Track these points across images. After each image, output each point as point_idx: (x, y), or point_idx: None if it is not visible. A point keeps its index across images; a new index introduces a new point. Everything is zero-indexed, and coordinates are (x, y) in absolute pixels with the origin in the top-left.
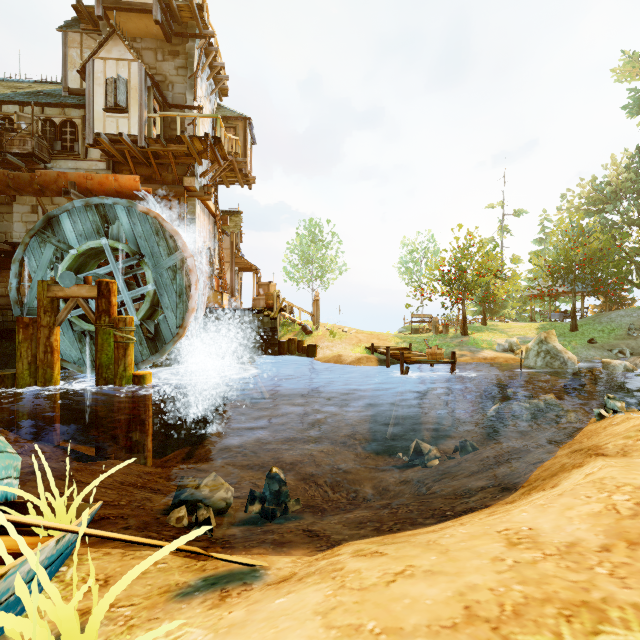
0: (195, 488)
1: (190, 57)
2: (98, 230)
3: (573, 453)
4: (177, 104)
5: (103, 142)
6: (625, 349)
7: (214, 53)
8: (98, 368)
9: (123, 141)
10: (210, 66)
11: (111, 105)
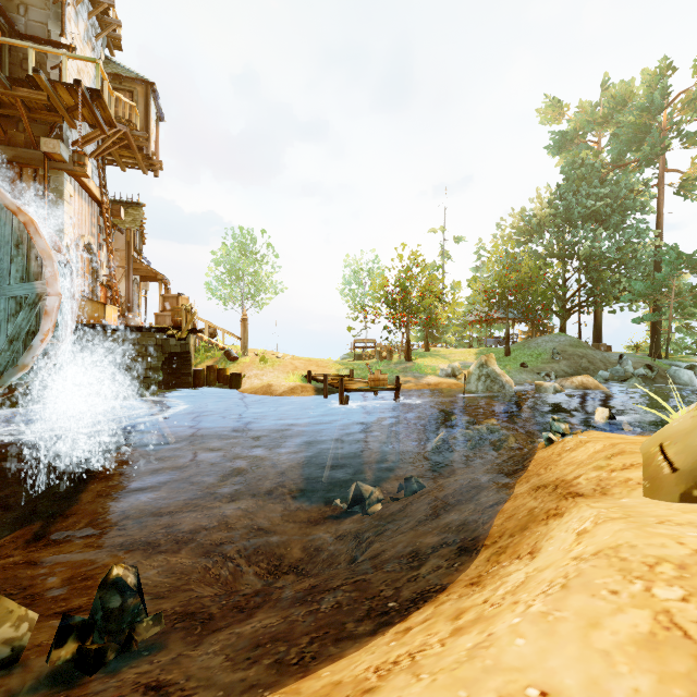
0: None
1: None
2: None
3: (537, 491)
4: (33, 35)
5: None
6: (551, 372)
7: None
8: None
9: None
10: None
11: None
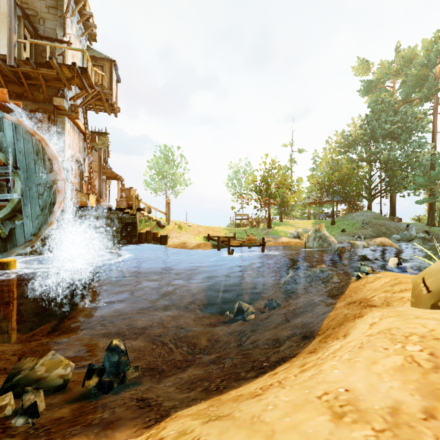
0: (29, 370)
1: (60, 0)
2: None
3: (349, 305)
4: (48, 36)
5: None
6: (361, 235)
7: (83, 2)
8: None
9: None
10: (80, 13)
11: None
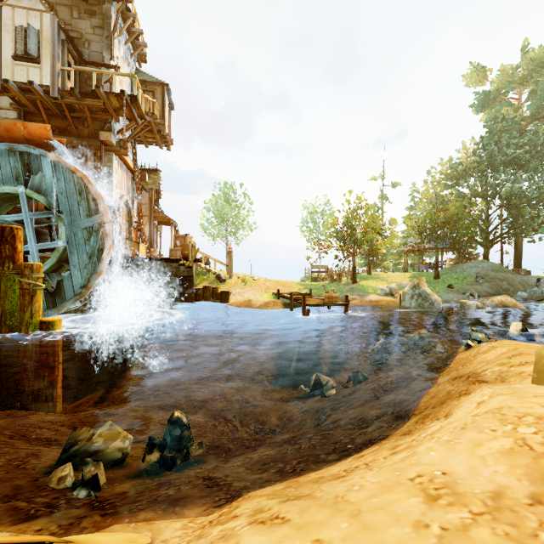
0: (86, 440)
1: (107, 18)
2: (4, 176)
3: (454, 380)
4: (93, 61)
5: (12, 89)
6: (474, 292)
7: (132, 18)
8: (1, 315)
9: (34, 90)
10: (128, 31)
11: (20, 53)
